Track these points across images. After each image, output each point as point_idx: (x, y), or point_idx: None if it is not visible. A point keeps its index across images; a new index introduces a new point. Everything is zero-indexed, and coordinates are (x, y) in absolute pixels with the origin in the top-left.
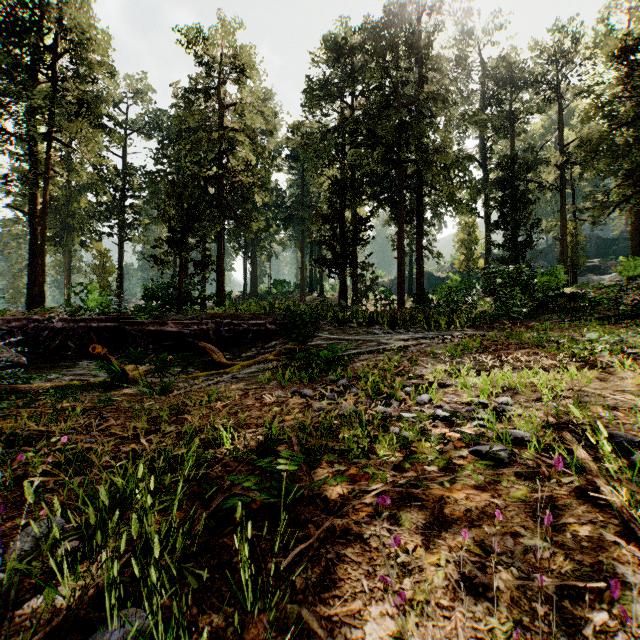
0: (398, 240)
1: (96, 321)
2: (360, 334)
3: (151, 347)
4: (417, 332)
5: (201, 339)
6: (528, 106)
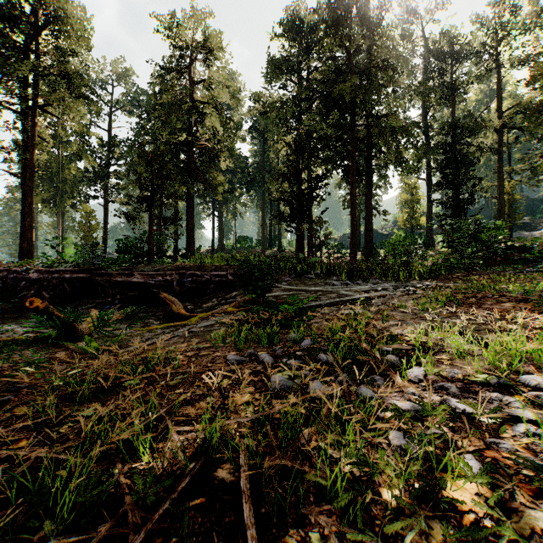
0: (350, 198)
1: (69, 272)
2: (318, 285)
3: (118, 297)
4: (375, 283)
5: (165, 289)
6: (468, 76)
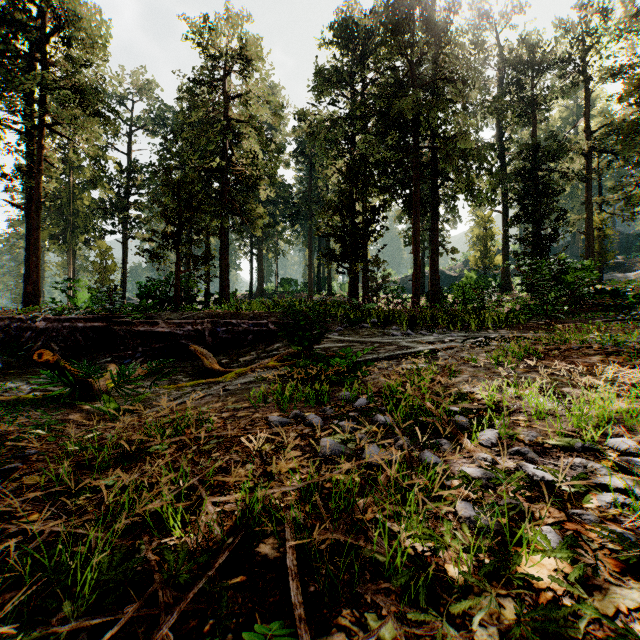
0: (413, 233)
1: (83, 321)
2: (375, 335)
3: (140, 350)
4: (441, 333)
5: (195, 341)
6: (551, 91)
